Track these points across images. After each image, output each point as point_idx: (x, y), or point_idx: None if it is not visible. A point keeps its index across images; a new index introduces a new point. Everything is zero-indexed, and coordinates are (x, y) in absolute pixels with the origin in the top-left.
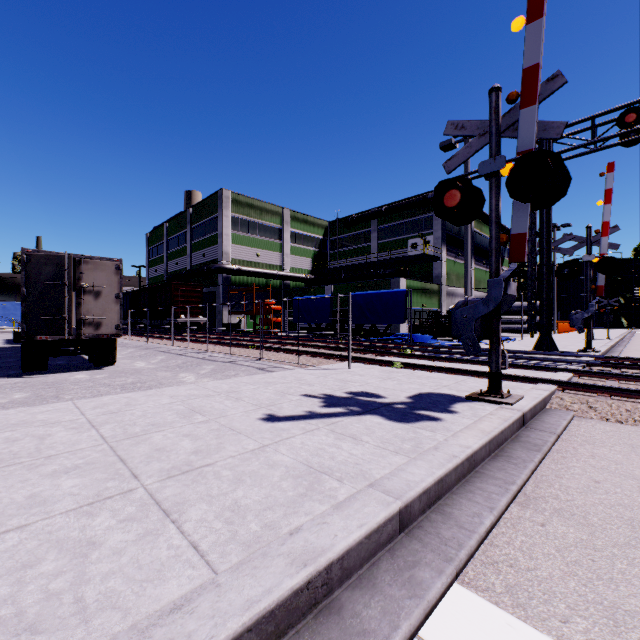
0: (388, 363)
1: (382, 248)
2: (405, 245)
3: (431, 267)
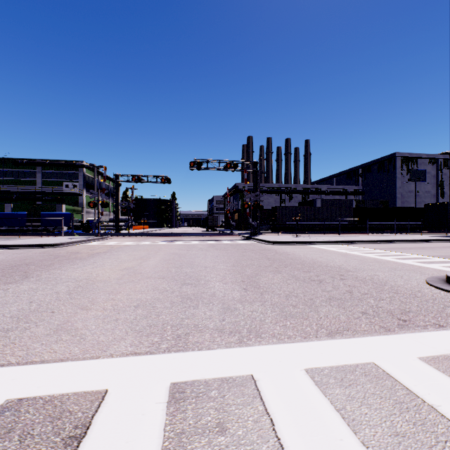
0: (74, 235)
1: (46, 183)
2: (62, 185)
3: (78, 198)
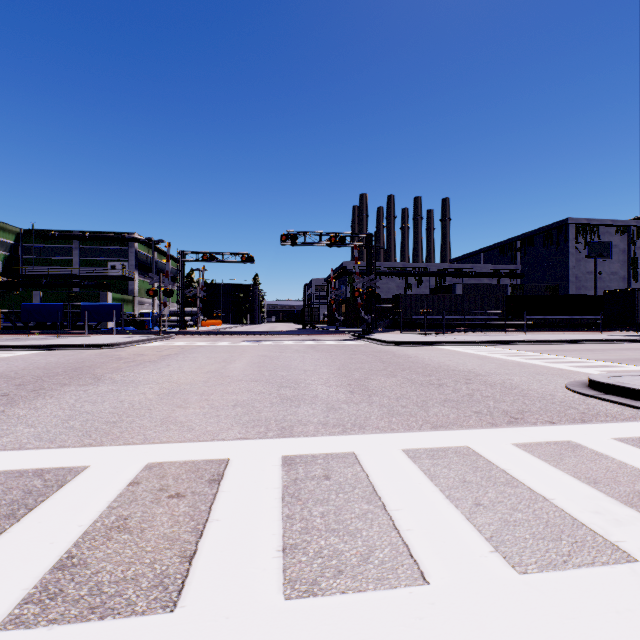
0: (127, 334)
1: (85, 264)
2: (106, 265)
3: (128, 284)
